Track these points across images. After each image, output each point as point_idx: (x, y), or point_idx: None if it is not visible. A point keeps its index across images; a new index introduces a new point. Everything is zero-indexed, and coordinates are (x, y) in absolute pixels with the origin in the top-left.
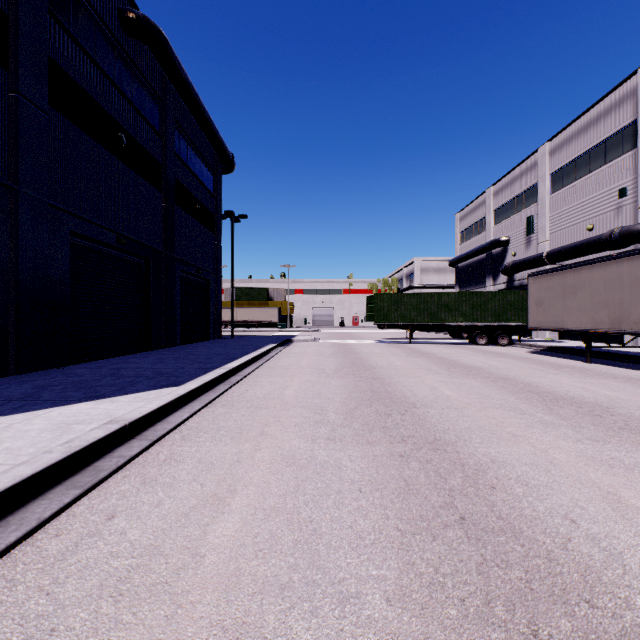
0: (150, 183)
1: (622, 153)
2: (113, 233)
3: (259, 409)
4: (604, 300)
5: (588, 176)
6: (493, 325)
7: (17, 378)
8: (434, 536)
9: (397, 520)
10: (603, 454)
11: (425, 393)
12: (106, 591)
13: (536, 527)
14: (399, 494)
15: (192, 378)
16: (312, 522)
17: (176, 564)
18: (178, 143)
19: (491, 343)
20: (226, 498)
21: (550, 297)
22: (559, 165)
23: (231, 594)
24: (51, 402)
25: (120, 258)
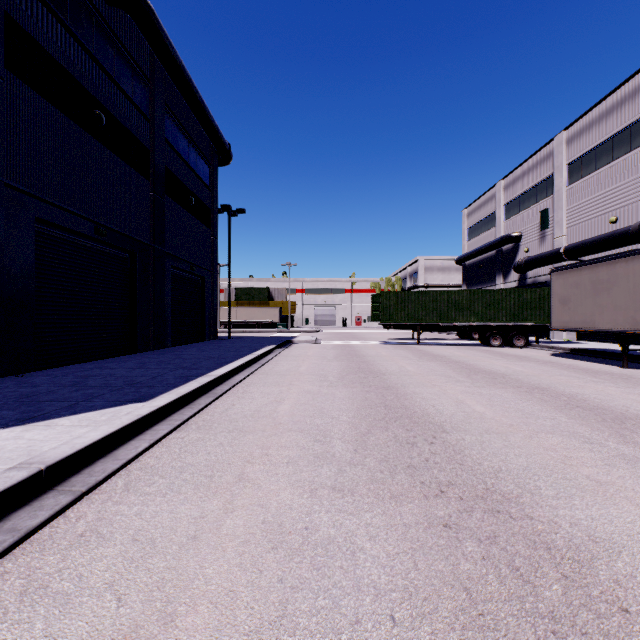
0: (135, 169)
1: None
2: (90, 222)
3: (243, 434)
4: None
5: (611, 165)
6: (508, 325)
7: None
8: None
9: None
10: None
11: (451, 409)
12: None
13: None
14: (464, 630)
15: (167, 389)
16: None
17: None
18: (169, 129)
19: (505, 344)
20: None
21: (578, 294)
22: (577, 154)
23: None
24: None
25: (100, 251)
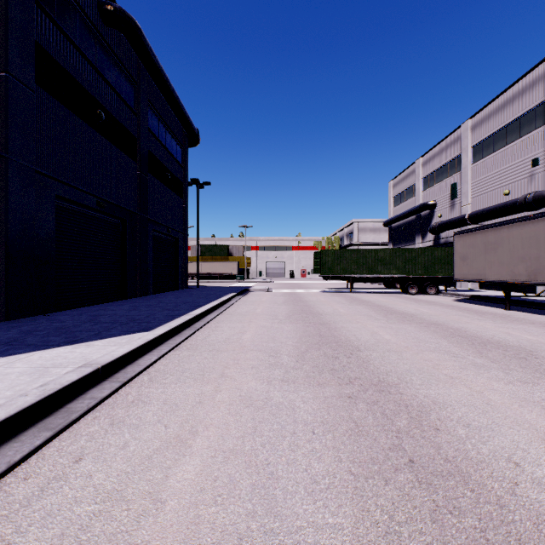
0: (126, 154)
1: (535, 128)
2: (93, 197)
3: (220, 352)
4: (522, 255)
5: (505, 148)
6: (423, 277)
7: (7, 324)
8: (386, 480)
9: (349, 463)
10: (534, 395)
11: (367, 337)
12: (66, 541)
13: (483, 470)
14: (350, 436)
15: (161, 324)
16: (269, 465)
17: (137, 511)
18: (150, 120)
19: (421, 292)
20: (188, 440)
21: (473, 253)
22: (479, 139)
23: (190, 544)
24: (33, 346)
25: (100, 219)
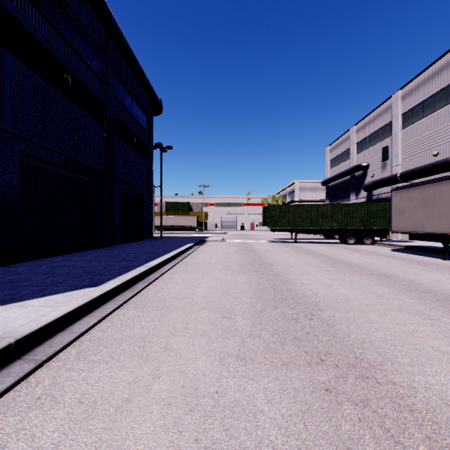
0: (93, 117)
1: None
2: (60, 155)
3: (169, 311)
4: None
5: (433, 114)
6: (359, 229)
7: None
8: None
9: None
10: None
11: (323, 292)
12: None
13: None
14: None
15: (114, 277)
16: None
17: None
18: (117, 89)
19: (357, 243)
20: None
21: (411, 207)
22: (409, 107)
23: None
24: None
25: (67, 176)
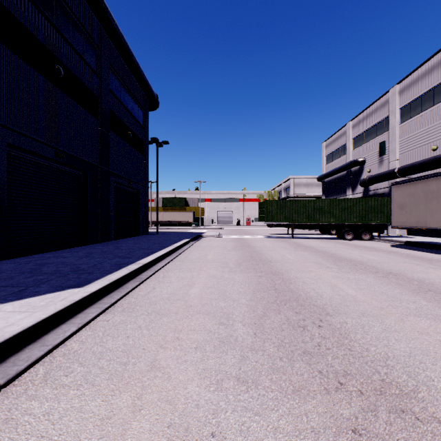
0: (87, 110)
1: None
2: (51, 148)
3: (159, 317)
4: None
5: (432, 108)
6: (357, 224)
7: None
8: None
9: None
10: None
11: (329, 292)
12: None
13: None
14: None
15: (102, 276)
16: None
17: None
18: (112, 82)
19: (355, 238)
20: None
21: (413, 201)
22: (407, 101)
23: None
24: None
25: (60, 169)
